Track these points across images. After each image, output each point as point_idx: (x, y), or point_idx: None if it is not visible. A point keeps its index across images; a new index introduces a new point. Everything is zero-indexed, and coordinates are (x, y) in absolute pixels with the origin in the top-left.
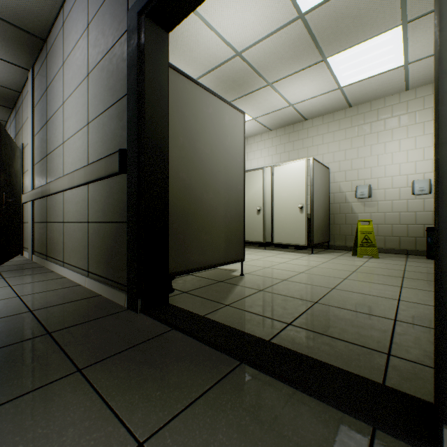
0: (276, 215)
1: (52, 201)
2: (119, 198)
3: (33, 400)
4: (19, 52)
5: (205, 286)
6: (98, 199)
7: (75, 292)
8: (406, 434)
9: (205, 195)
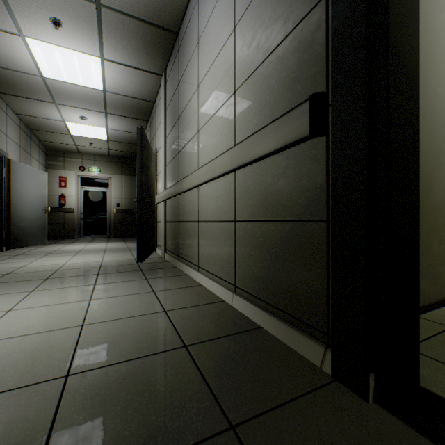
0: None
1: (185, 199)
2: (302, 180)
3: None
4: (155, 56)
5: (431, 335)
6: (253, 188)
7: (225, 315)
8: None
9: (436, 172)
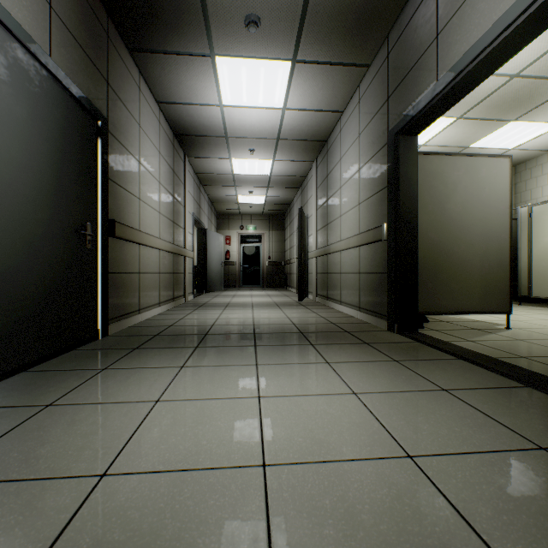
0: None
1: (331, 258)
2: (382, 256)
3: (351, 345)
4: (310, 153)
5: (456, 329)
6: (367, 257)
7: (352, 320)
8: (542, 387)
9: (455, 249)
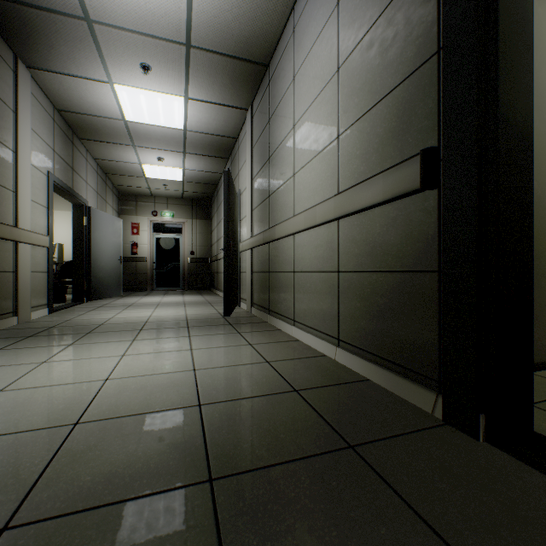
0: None
1: (277, 247)
2: (412, 232)
3: None
4: (242, 90)
5: None
6: (360, 238)
7: (329, 368)
8: None
9: None
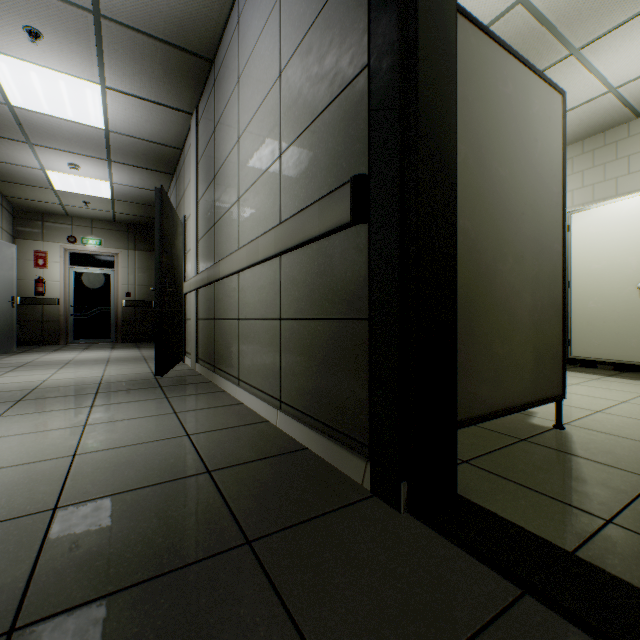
0: (575, 305)
1: (222, 288)
2: (347, 272)
3: None
4: (182, 88)
5: (497, 448)
6: (300, 279)
7: (265, 437)
8: None
9: (500, 264)
